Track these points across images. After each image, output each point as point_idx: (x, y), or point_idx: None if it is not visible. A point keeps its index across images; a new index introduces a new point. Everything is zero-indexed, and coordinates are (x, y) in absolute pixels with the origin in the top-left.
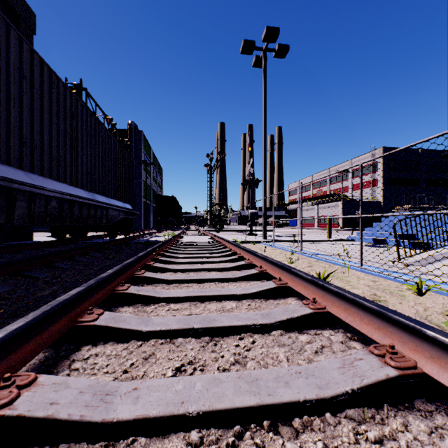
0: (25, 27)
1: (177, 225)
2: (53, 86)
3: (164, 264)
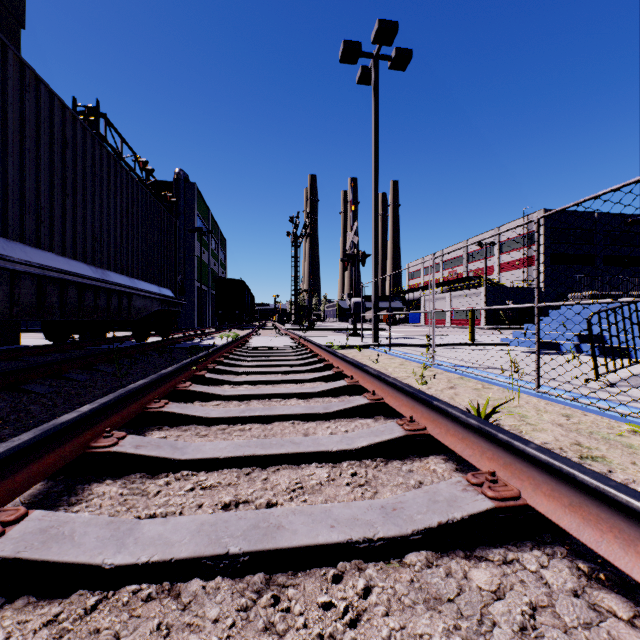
0: (7, 16)
1: (247, 322)
2: (27, 89)
3: (209, 387)
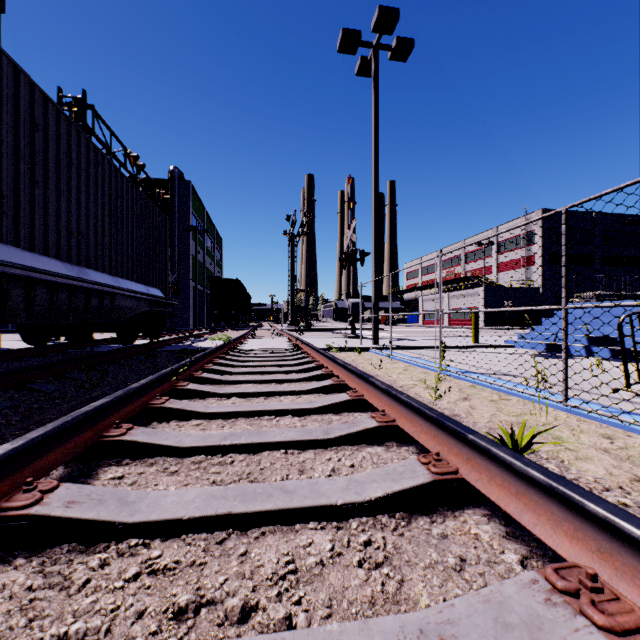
0: None
1: (243, 322)
2: None
3: (189, 402)
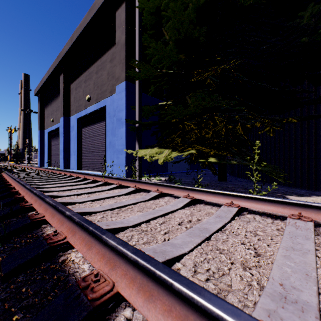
0: None
1: None
2: None
3: None
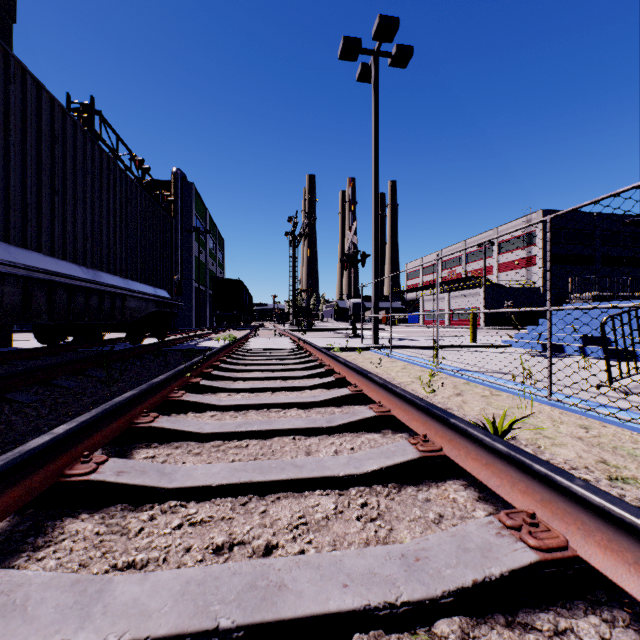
0: None
1: (245, 322)
2: (12, 80)
3: (204, 396)
